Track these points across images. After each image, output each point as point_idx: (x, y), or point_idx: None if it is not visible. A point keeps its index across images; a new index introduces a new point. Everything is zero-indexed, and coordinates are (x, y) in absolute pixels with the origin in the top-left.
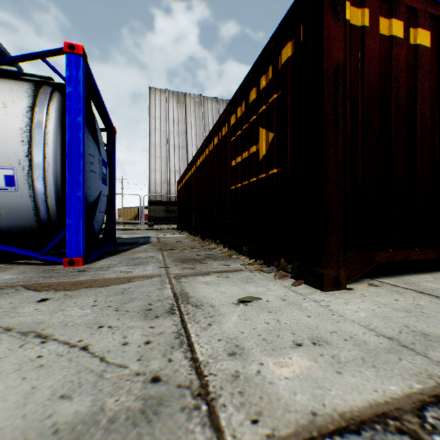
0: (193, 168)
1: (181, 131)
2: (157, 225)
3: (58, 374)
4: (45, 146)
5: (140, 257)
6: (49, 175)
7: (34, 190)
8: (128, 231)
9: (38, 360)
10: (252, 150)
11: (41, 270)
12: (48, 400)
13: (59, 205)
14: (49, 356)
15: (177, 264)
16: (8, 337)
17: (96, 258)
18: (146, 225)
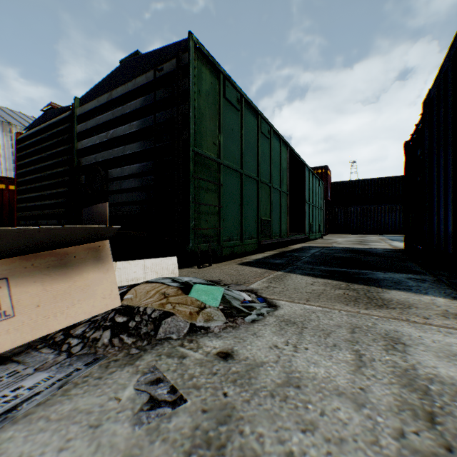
0: None
1: None
2: None
3: None
4: None
5: None
6: None
7: None
8: None
9: None
10: None
11: None
12: None
13: None
14: None
15: None
16: None
17: None
18: None
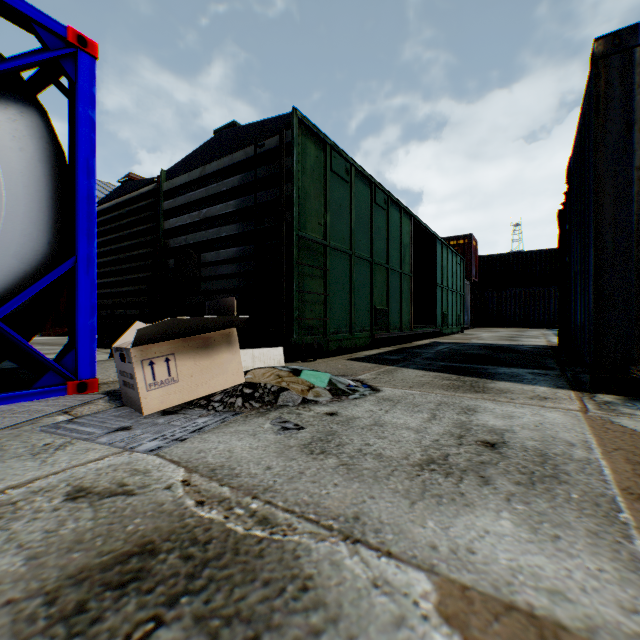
0: None
1: None
2: None
3: None
4: None
5: None
6: None
7: None
8: None
9: None
10: None
11: None
12: None
13: None
14: None
15: None
16: None
17: None
18: None
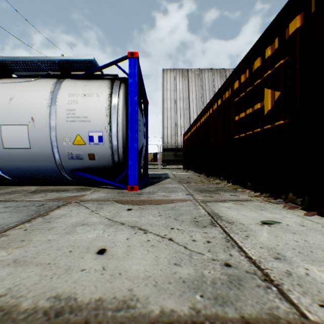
0: (198, 123)
1: (185, 97)
2: (169, 166)
3: (164, 251)
4: (117, 117)
5: (169, 187)
6: (119, 134)
7: (111, 144)
8: (151, 169)
9: (148, 242)
10: (256, 107)
11: (116, 192)
12: (168, 264)
13: (124, 153)
14: (153, 241)
15: (198, 193)
16: (125, 228)
17: (142, 186)
18: (161, 165)
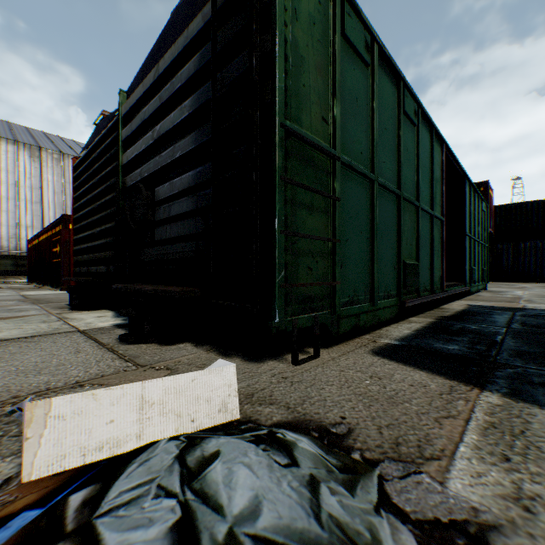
0: (41, 239)
1: (36, 186)
2: (5, 279)
3: None
4: None
5: (2, 290)
6: None
7: None
8: None
9: None
10: (58, 249)
11: None
12: None
13: None
14: None
15: (21, 291)
16: None
17: None
18: None
